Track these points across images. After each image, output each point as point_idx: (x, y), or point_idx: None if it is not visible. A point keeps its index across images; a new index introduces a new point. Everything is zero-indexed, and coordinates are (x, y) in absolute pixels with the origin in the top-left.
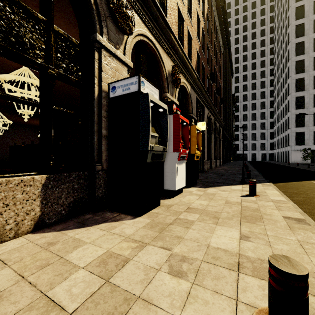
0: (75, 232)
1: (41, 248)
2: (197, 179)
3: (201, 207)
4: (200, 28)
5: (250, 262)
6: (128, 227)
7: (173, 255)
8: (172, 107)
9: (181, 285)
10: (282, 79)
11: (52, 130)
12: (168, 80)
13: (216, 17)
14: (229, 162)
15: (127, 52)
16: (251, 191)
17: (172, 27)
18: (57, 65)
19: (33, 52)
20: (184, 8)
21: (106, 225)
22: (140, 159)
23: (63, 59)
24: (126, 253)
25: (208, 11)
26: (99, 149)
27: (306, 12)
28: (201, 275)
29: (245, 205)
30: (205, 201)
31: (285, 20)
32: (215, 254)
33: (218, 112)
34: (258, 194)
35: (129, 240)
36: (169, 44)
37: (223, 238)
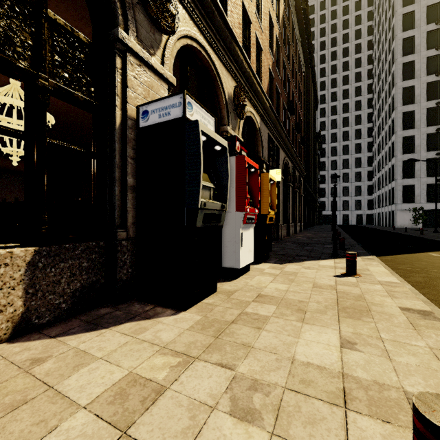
0: (79, 339)
1: (19, 370)
2: (270, 251)
3: (278, 295)
4: (273, 37)
5: (362, 388)
6: (166, 328)
7: (237, 379)
8: (234, 145)
9: (253, 437)
10: (384, 113)
11: (45, 175)
12: (228, 107)
13: (295, 23)
14: (313, 227)
15: (167, 62)
16: (349, 268)
17: (234, 31)
18: (53, 74)
19: (11, 50)
20: (251, 4)
21: (131, 325)
22: (185, 222)
23: (64, 64)
24: (161, 377)
25: (285, 14)
26: (122, 206)
27: (417, 21)
28: (284, 417)
29: (342, 290)
30: (284, 284)
31: (388, 32)
32: (305, 374)
33: (298, 157)
34: (359, 272)
35: (167, 352)
36: (230, 55)
37: (315, 346)
